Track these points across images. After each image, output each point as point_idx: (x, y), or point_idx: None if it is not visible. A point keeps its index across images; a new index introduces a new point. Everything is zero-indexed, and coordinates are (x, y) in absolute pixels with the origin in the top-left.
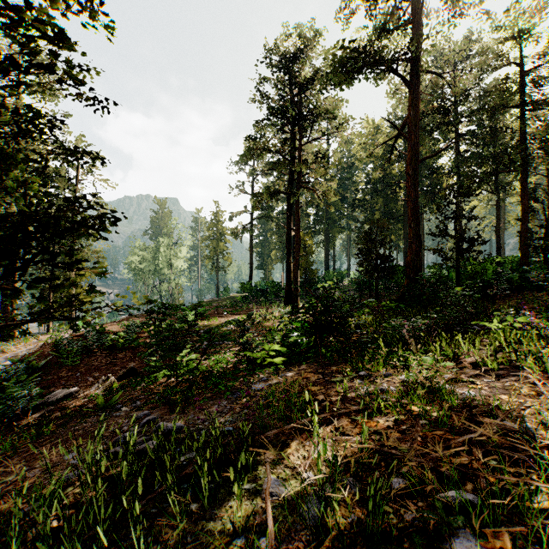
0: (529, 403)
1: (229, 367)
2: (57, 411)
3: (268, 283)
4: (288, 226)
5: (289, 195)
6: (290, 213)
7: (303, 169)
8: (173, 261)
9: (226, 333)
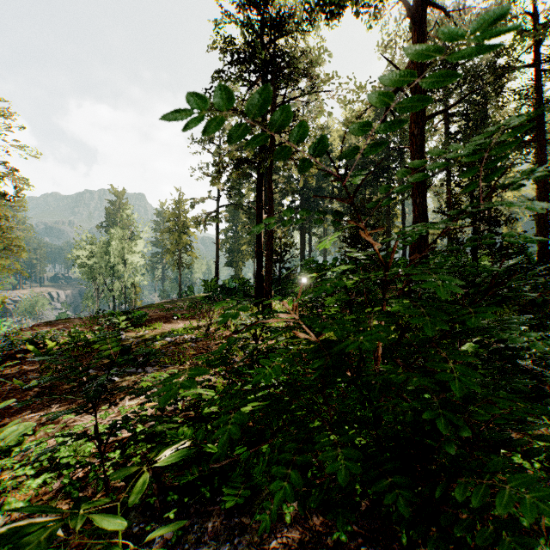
0: None
1: (78, 479)
2: None
3: (236, 280)
4: (259, 207)
5: (260, 169)
6: (261, 191)
7: (277, 138)
8: (128, 256)
9: None
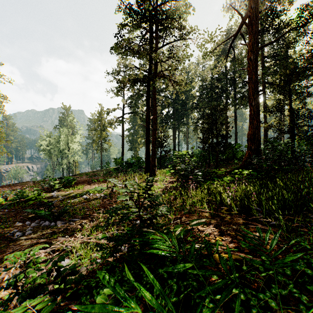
0: None
1: None
2: None
3: (134, 158)
4: (147, 111)
5: (148, 87)
6: (149, 101)
7: (159, 68)
8: (70, 144)
9: None
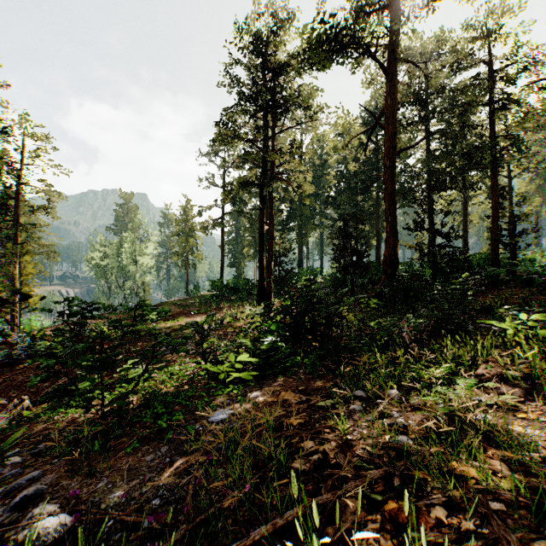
0: None
1: (186, 382)
2: None
3: (240, 280)
4: (261, 219)
5: (262, 187)
6: (263, 206)
7: (276, 160)
8: (139, 257)
9: (174, 341)
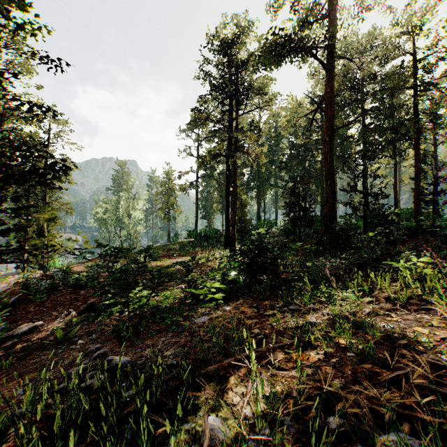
0: (442, 335)
1: (176, 302)
2: (21, 343)
3: (211, 230)
4: (227, 183)
5: (228, 157)
6: (228, 172)
7: (239, 136)
8: (132, 212)
9: (172, 273)
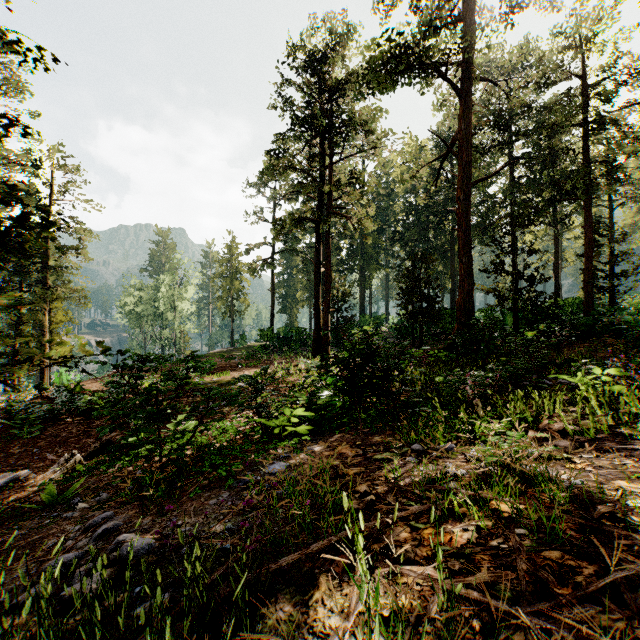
0: None
1: (238, 438)
2: None
3: (293, 329)
4: (317, 260)
5: (318, 223)
6: (319, 244)
7: (334, 192)
8: (178, 303)
9: (231, 394)
